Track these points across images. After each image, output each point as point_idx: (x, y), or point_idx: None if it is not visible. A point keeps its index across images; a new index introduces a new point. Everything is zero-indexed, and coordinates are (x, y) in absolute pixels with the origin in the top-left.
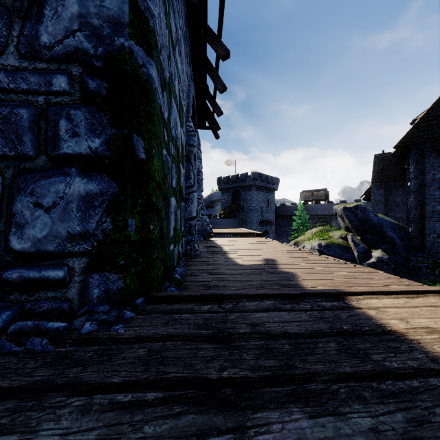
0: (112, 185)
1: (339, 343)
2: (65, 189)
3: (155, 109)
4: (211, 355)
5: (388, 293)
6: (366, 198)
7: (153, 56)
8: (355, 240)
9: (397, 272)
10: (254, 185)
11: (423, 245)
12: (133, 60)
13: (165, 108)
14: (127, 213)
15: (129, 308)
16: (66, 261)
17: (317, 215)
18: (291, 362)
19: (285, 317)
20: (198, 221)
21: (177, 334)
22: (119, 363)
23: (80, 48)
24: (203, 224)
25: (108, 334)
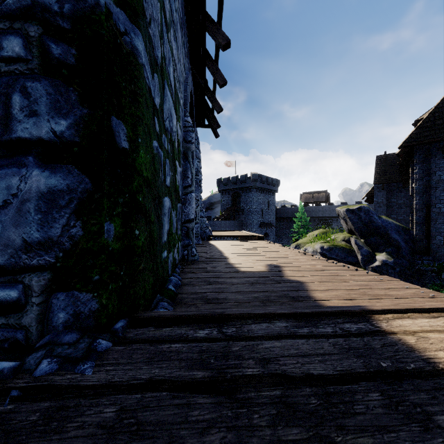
0: (83, 180)
1: (383, 393)
2: (20, 184)
3: (141, 89)
4: (208, 419)
5: (421, 311)
6: (368, 200)
7: (139, 25)
8: (358, 243)
9: (402, 276)
10: (254, 186)
11: (428, 248)
12: (111, 23)
13: (156, 92)
14: (103, 215)
15: (106, 335)
16: (21, 277)
17: (318, 217)
18: (324, 432)
19: (303, 348)
20: (197, 223)
21: (163, 377)
22: (72, 436)
23: (40, 2)
24: (202, 226)
25: (70, 378)
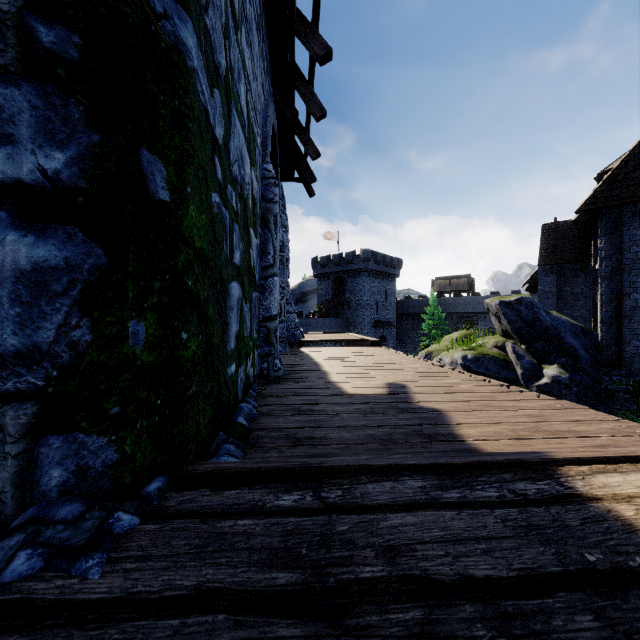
0: (93, 251)
1: (599, 614)
2: None
3: (191, 109)
4: None
5: (634, 460)
6: (530, 288)
7: (188, 6)
8: (517, 350)
9: (582, 399)
10: (365, 269)
11: (619, 358)
12: None
13: (217, 119)
14: (126, 308)
15: (130, 504)
16: None
17: (458, 313)
18: None
19: (454, 527)
20: (282, 321)
21: (221, 583)
22: None
23: None
24: (290, 327)
25: (62, 586)
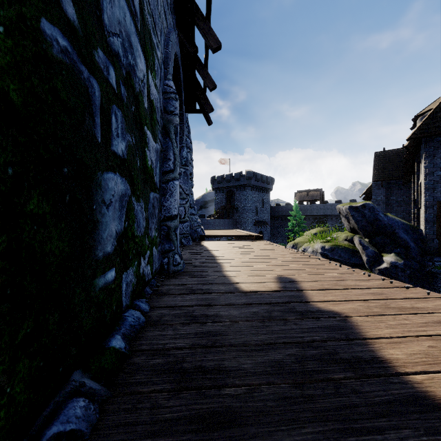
0: None
1: None
2: None
3: None
4: None
5: None
6: (366, 197)
7: None
8: (363, 242)
9: (413, 279)
10: (248, 184)
11: (439, 249)
12: None
13: None
14: None
15: None
16: None
17: (313, 215)
18: None
19: None
20: (186, 221)
21: None
22: None
23: None
24: (193, 225)
25: None
